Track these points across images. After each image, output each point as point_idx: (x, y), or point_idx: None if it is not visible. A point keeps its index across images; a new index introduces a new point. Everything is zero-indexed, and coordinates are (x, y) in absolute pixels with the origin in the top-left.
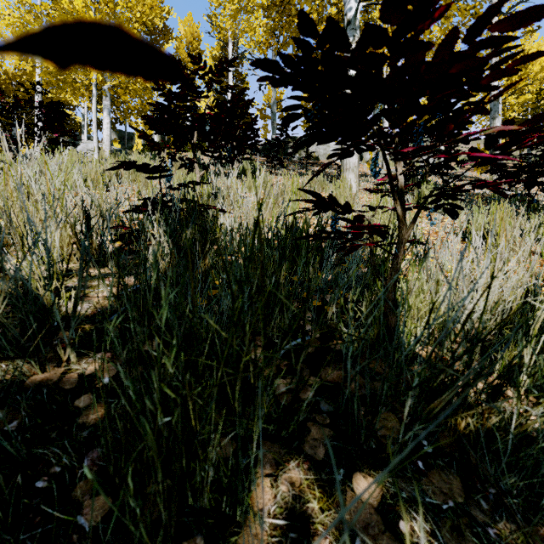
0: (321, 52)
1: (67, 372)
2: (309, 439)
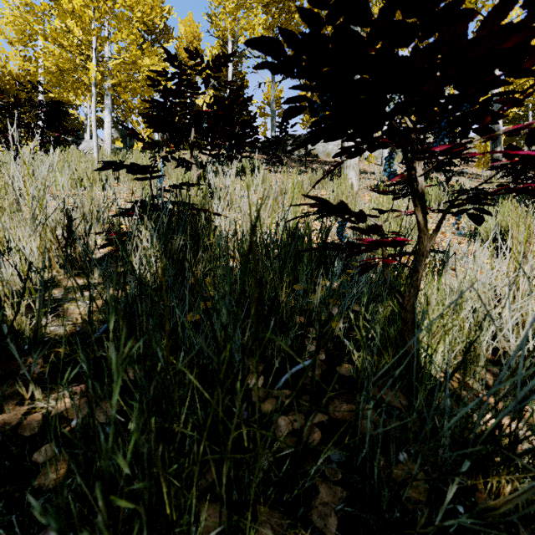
0: (333, 26)
1: (30, 412)
2: (318, 504)
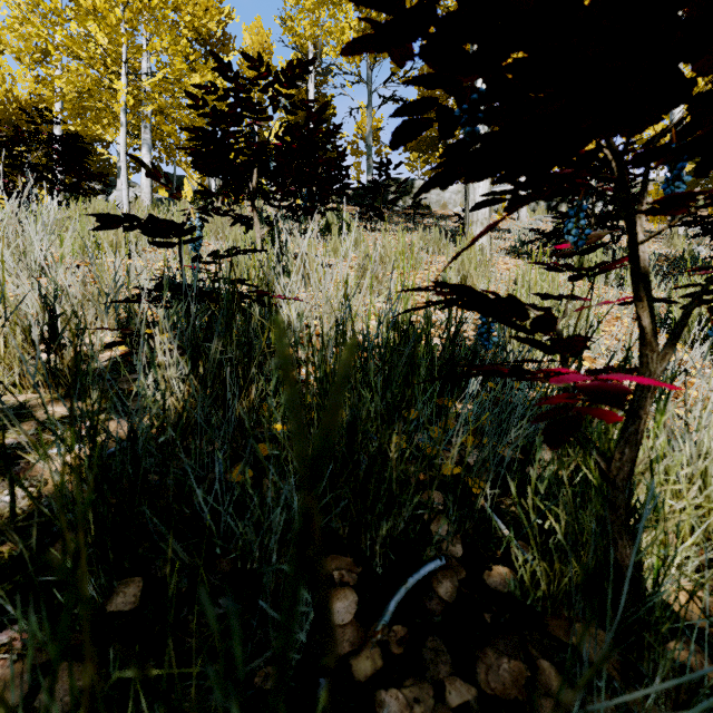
0: None
1: None
2: None
